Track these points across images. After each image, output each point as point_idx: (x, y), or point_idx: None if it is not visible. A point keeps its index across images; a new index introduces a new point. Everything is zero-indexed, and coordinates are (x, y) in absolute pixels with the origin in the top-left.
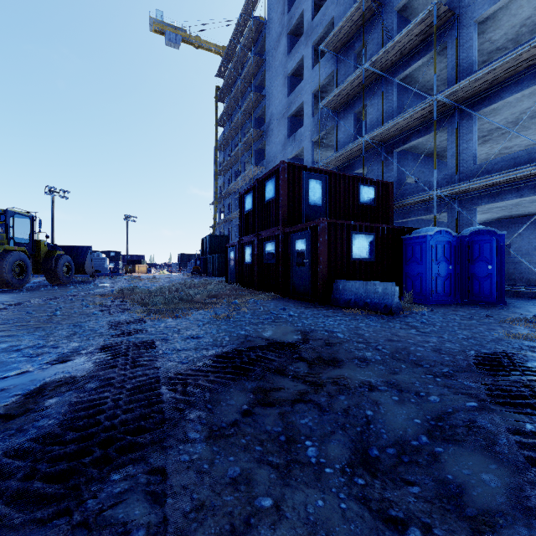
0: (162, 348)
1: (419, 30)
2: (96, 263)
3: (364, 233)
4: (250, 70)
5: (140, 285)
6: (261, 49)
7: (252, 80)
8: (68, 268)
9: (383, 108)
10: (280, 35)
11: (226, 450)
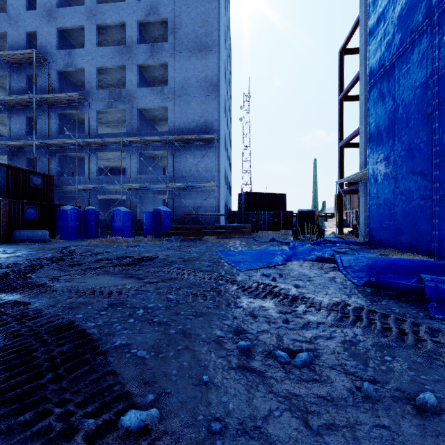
0: None
1: (70, 98)
2: None
3: (33, 206)
4: None
5: None
6: None
7: None
8: None
9: (49, 125)
10: None
11: None
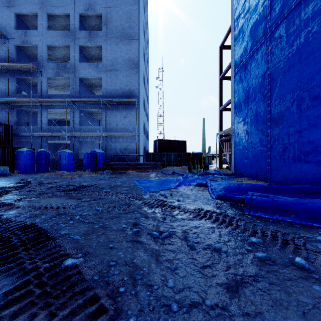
0: None
1: (26, 67)
2: None
3: None
4: None
5: None
6: None
7: None
8: None
9: (8, 86)
10: None
11: None
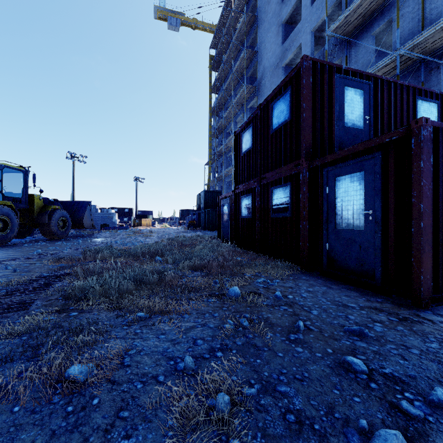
0: None
1: None
2: (106, 217)
3: None
4: (242, 30)
5: (129, 240)
6: (253, 10)
7: (244, 37)
8: (64, 222)
9: (423, 12)
10: None
11: None
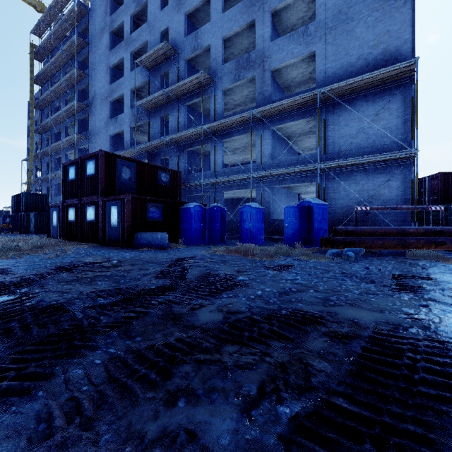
0: (16, 269)
1: (196, 82)
2: None
3: (156, 204)
4: (73, 46)
5: None
6: (85, 30)
7: (75, 57)
8: None
9: (178, 120)
10: (104, 30)
11: (66, 285)
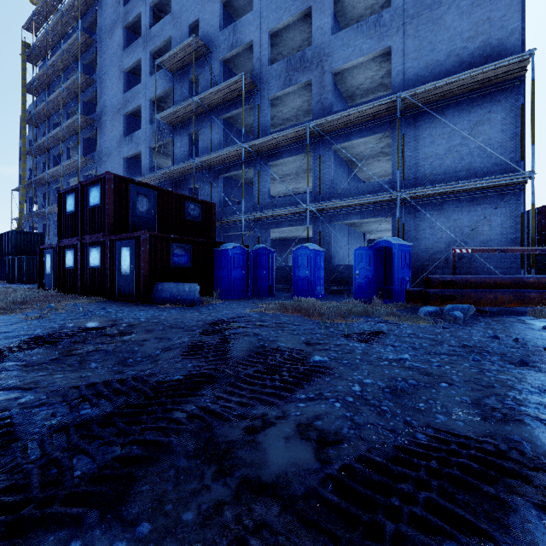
0: None
1: (235, 87)
2: None
3: (183, 244)
4: (76, 45)
5: None
6: (92, 26)
7: (78, 58)
8: None
9: (211, 138)
10: (116, 24)
11: (37, 371)
